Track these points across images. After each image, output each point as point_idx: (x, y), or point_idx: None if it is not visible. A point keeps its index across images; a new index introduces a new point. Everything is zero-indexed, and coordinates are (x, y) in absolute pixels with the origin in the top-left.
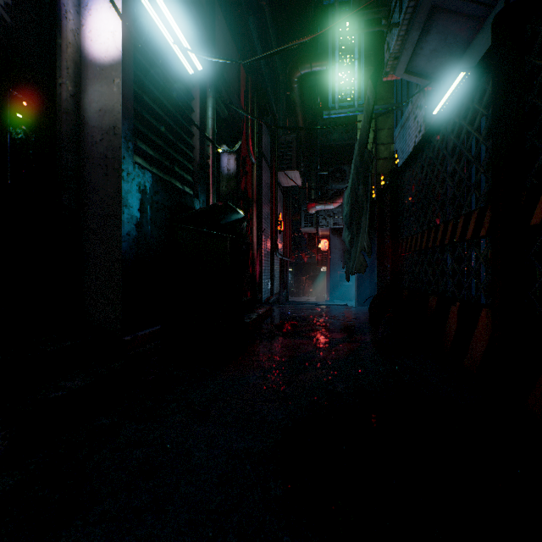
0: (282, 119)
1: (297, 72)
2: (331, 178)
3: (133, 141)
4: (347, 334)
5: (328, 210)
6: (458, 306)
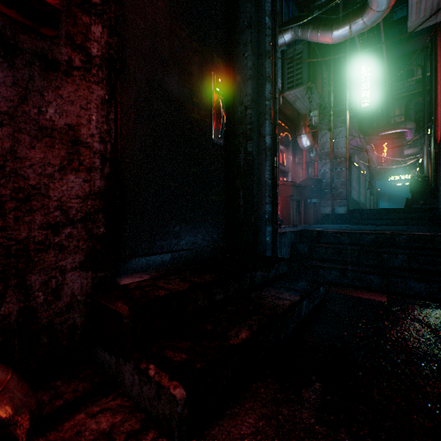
0: None
1: None
2: None
3: None
4: None
5: None
6: None
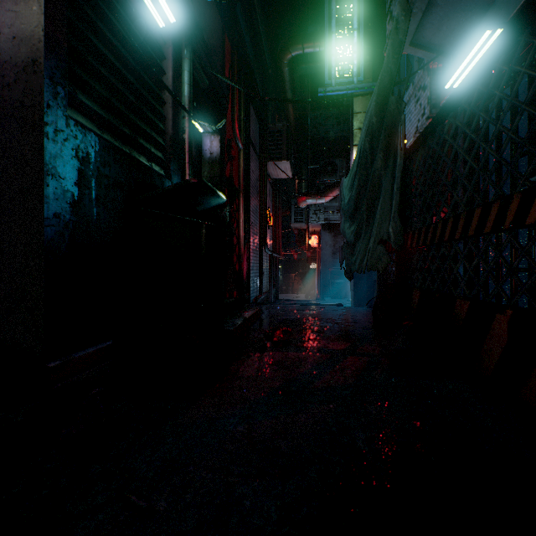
0: (271, 113)
1: (288, 53)
2: (322, 171)
3: (65, 87)
4: (350, 343)
5: (319, 205)
6: (510, 316)
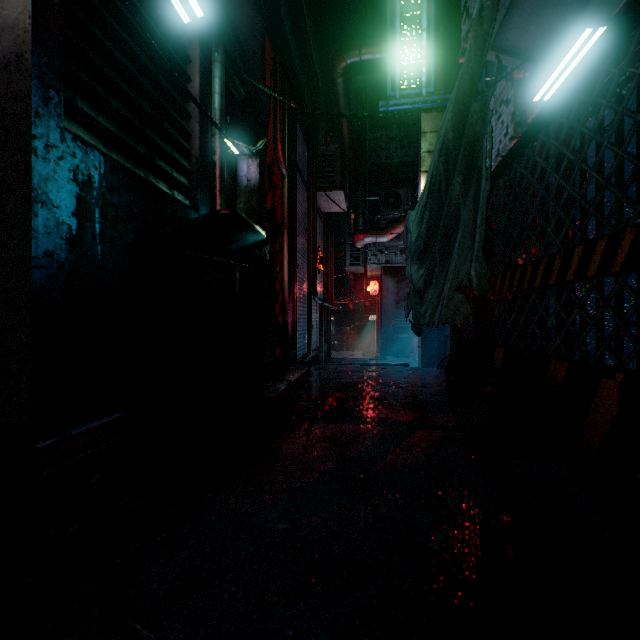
0: (322, 134)
1: (342, 61)
2: (383, 204)
3: (60, 91)
4: (419, 413)
5: (379, 244)
6: (621, 381)
